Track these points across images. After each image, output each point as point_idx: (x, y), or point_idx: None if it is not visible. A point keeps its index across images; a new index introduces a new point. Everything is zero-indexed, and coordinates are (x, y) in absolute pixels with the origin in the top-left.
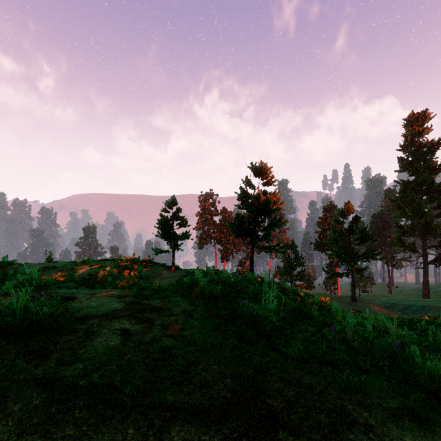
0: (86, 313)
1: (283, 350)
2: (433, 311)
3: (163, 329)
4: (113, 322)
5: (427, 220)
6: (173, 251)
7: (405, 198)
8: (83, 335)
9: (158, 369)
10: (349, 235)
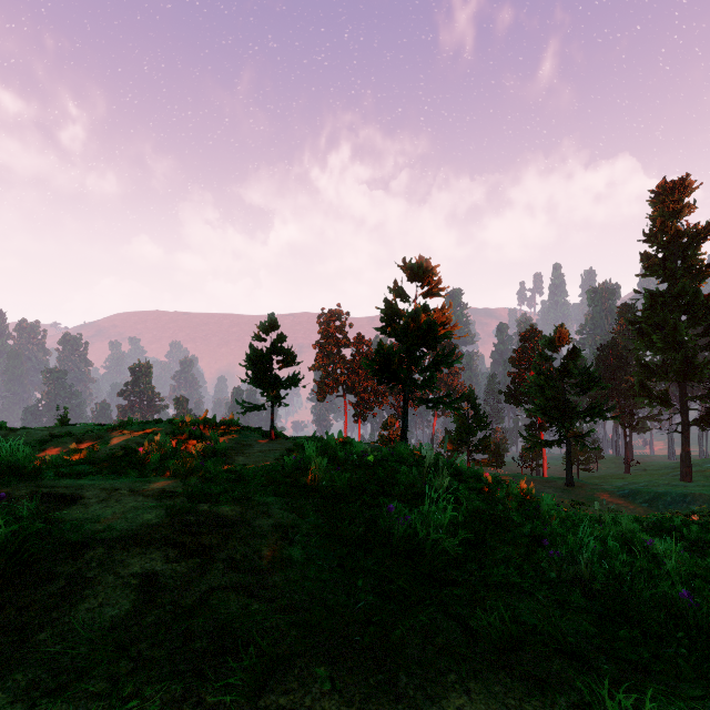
0: (87, 534)
1: (471, 624)
2: (699, 503)
3: (230, 570)
4: (132, 555)
5: (688, 354)
6: (272, 406)
7: (652, 318)
8: (61, 591)
9: (199, 684)
10: (561, 379)
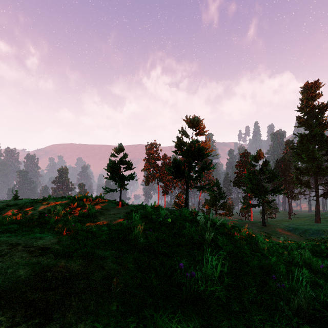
0: None
1: None
2: (325, 234)
3: None
4: None
5: (319, 163)
6: (120, 190)
7: (302, 147)
8: None
9: None
10: (260, 175)
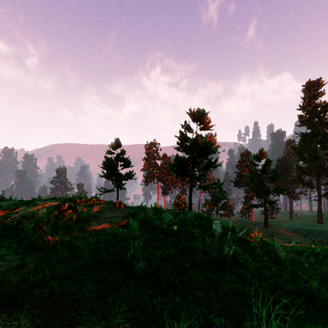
0: None
1: None
2: None
3: None
4: None
5: (321, 163)
6: (117, 190)
7: (304, 146)
8: None
9: None
10: (262, 175)
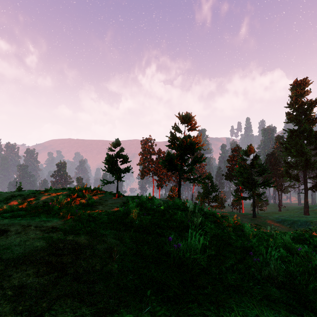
0: None
1: None
2: (313, 225)
3: (74, 281)
4: (17, 271)
5: (307, 158)
6: (117, 182)
7: (291, 142)
8: None
9: None
10: (250, 169)
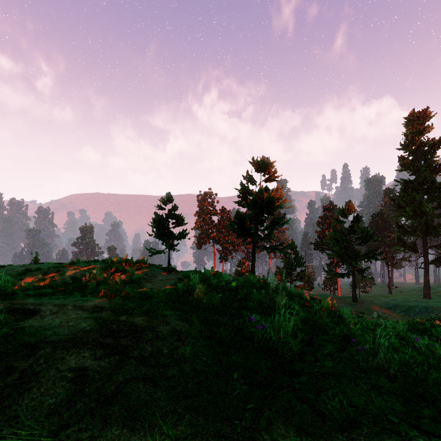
0: (40, 338)
1: (320, 408)
2: (436, 313)
3: (140, 364)
4: (70, 354)
5: (428, 219)
6: (168, 251)
7: (406, 197)
8: (14, 382)
9: None
10: (349, 235)
